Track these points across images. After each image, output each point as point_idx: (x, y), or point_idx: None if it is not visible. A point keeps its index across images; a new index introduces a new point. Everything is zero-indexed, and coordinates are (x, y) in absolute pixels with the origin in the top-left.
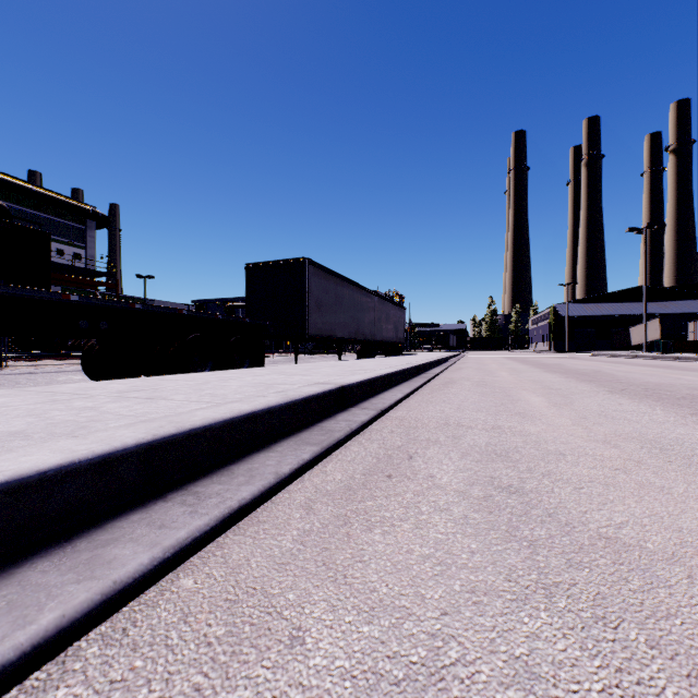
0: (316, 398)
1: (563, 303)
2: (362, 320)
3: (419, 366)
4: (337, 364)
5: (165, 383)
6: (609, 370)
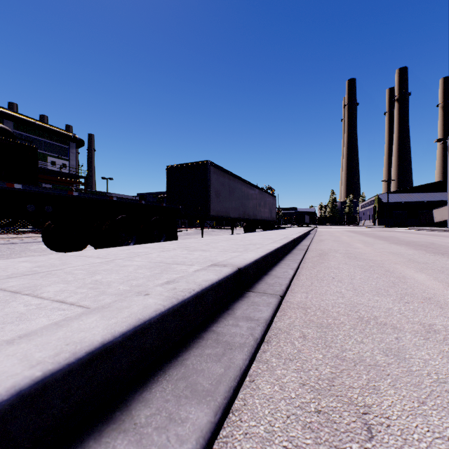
0: (212, 289)
1: (384, 193)
2: (248, 205)
3: (294, 240)
4: (231, 238)
5: (73, 261)
6: (440, 242)
